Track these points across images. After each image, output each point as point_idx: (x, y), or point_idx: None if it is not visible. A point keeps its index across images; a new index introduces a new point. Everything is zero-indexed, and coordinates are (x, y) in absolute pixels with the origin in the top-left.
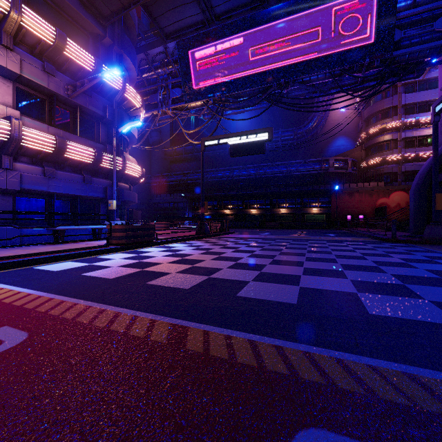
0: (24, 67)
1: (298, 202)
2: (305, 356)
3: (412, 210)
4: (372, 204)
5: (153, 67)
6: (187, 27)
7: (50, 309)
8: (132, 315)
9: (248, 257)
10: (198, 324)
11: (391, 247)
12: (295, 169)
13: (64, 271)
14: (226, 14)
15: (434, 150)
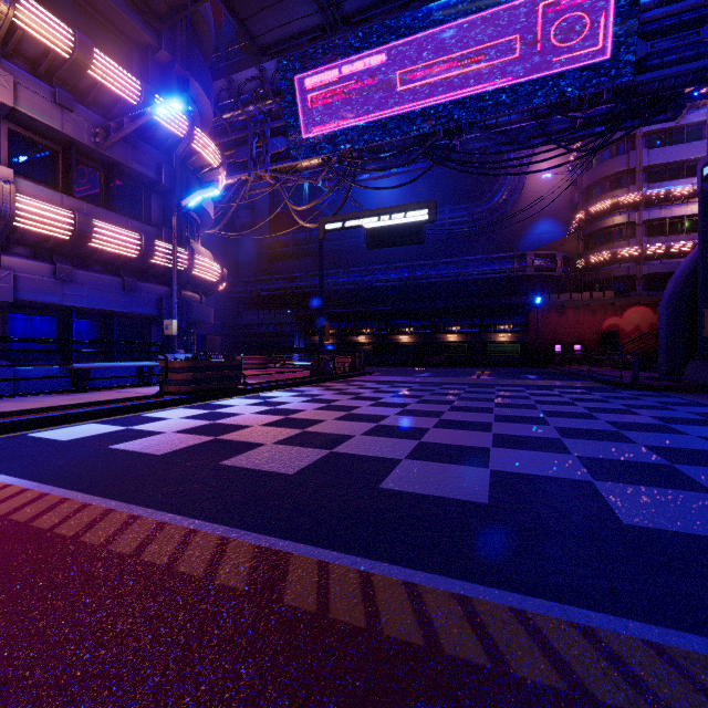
0: (21, 95)
1: (476, 324)
2: (518, 621)
3: (664, 337)
4: (595, 327)
5: (241, 102)
6: (296, 37)
7: (36, 515)
8: (186, 528)
9: (397, 414)
10: (309, 548)
11: (634, 397)
12: (471, 270)
13: (80, 440)
14: (359, 14)
15: (702, 237)
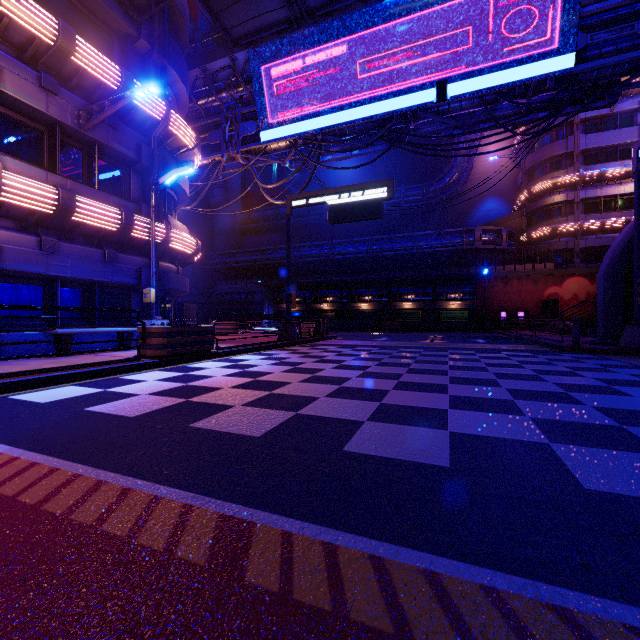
0: (7, 79)
1: (429, 293)
2: (491, 602)
3: (601, 305)
4: (537, 296)
5: (214, 89)
6: (265, 29)
7: (2, 481)
8: (151, 494)
9: (358, 377)
10: (273, 517)
11: (576, 360)
12: (424, 244)
13: (57, 402)
14: (323, 8)
15: (637, 213)
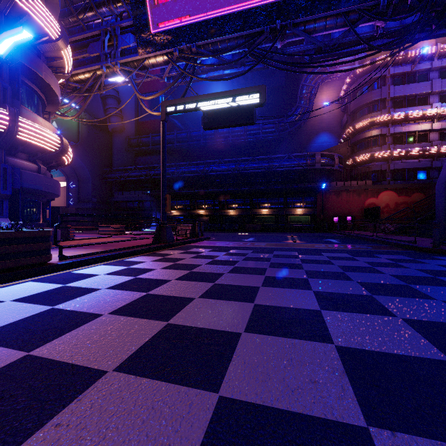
0: None
1: (281, 202)
2: None
3: (442, 209)
4: (360, 205)
5: (94, 2)
6: None
7: None
8: None
9: (250, 329)
10: None
11: None
12: (278, 164)
13: None
14: None
15: None
